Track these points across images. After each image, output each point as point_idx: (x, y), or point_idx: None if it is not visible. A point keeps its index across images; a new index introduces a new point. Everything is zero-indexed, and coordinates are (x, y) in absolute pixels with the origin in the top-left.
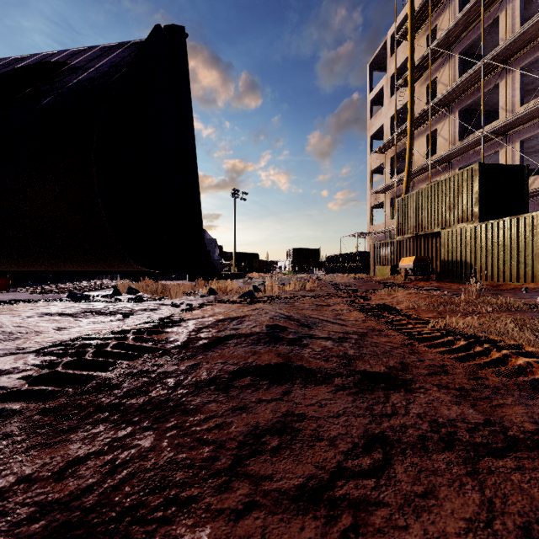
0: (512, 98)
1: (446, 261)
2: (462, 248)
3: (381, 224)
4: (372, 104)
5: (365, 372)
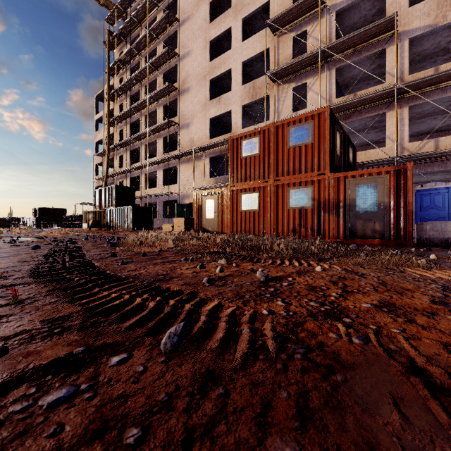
0: (143, 155)
1: (108, 222)
2: (112, 217)
3: None
4: (98, 122)
5: (8, 236)
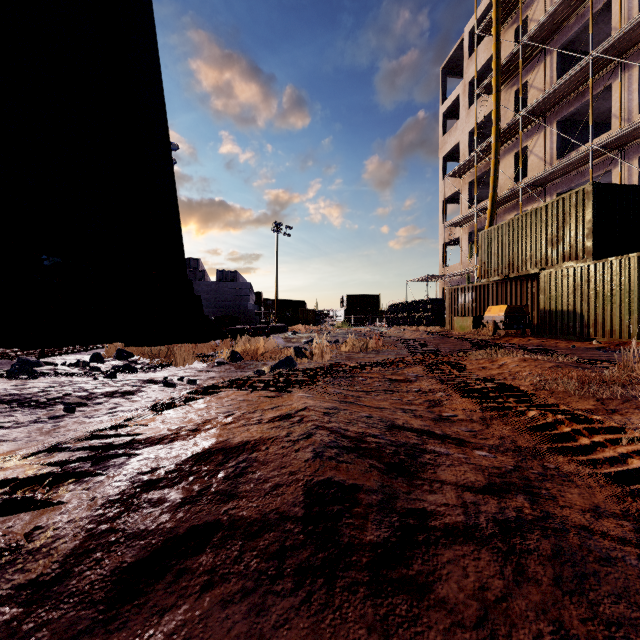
0: (628, 103)
1: (547, 311)
2: (570, 295)
3: (457, 265)
4: (445, 118)
5: None
